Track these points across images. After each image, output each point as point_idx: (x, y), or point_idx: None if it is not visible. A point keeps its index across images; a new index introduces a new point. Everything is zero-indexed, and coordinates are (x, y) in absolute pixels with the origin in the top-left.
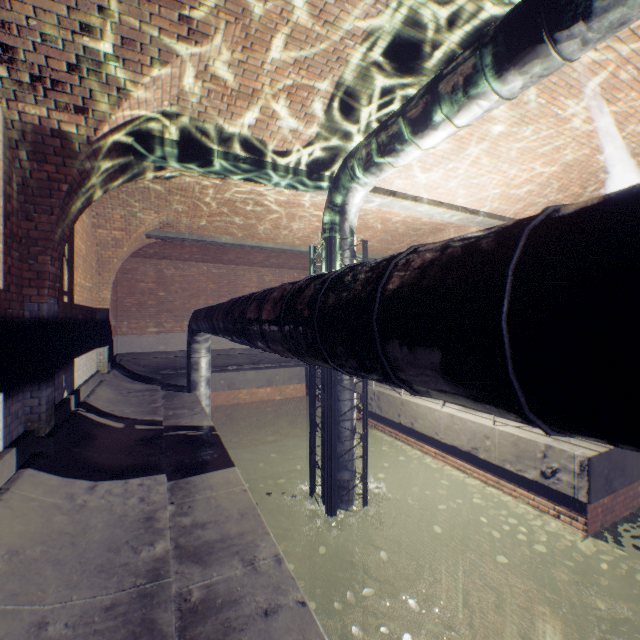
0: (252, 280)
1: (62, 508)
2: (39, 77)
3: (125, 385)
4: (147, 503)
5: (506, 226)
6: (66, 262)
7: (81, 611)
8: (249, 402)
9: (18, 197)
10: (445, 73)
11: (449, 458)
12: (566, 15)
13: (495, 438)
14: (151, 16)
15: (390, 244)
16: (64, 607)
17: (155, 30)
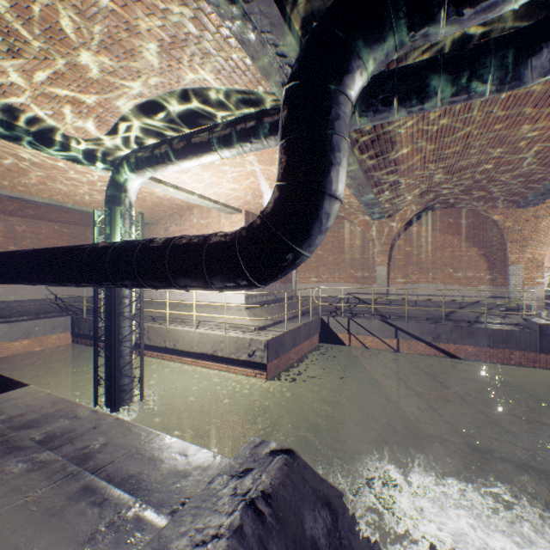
0: None
1: None
2: None
3: None
4: None
5: (207, 235)
6: None
7: None
8: None
9: None
10: (195, 134)
11: (200, 362)
12: (244, 139)
13: (227, 341)
14: None
15: (157, 212)
16: None
17: None
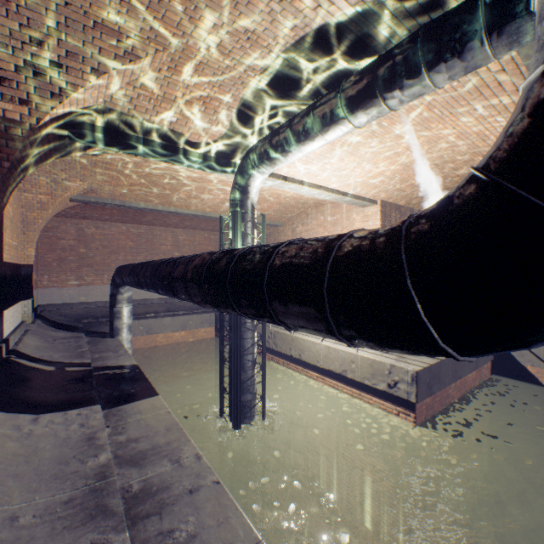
0: (168, 239)
1: (12, 436)
2: None
3: (50, 333)
4: (87, 427)
5: (332, 238)
6: None
7: (45, 506)
8: (165, 344)
9: None
10: (318, 103)
11: (327, 379)
12: (389, 84)
13: (358, 362)
14: (93, 38)
15: (284, 213)
16: (30, 505)
17: (96, 48)
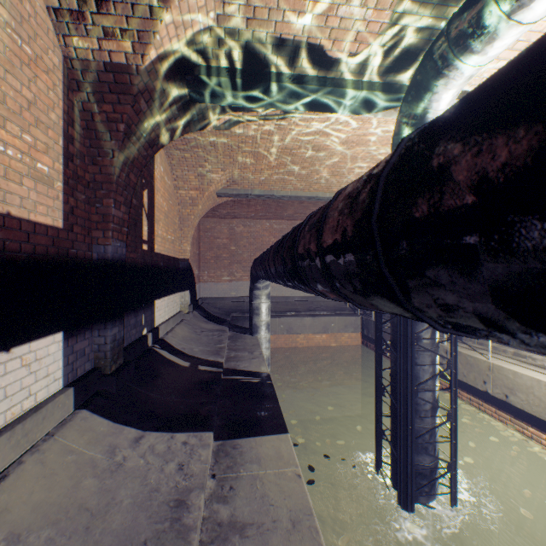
0: None
1: (97, 467)
2: (84, 0)
3: (200, 324)
4: (183, 475)
5: None
6: (145, 214)
7: None
8: (305, 346)
9: (84, 142)
10: None
11: None
12: None
13: None
14: None
15: None
16: None
17: None
